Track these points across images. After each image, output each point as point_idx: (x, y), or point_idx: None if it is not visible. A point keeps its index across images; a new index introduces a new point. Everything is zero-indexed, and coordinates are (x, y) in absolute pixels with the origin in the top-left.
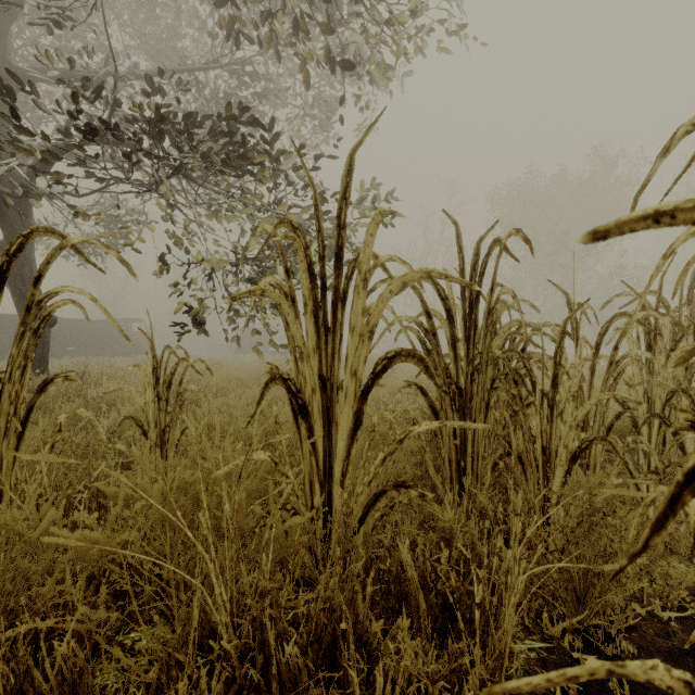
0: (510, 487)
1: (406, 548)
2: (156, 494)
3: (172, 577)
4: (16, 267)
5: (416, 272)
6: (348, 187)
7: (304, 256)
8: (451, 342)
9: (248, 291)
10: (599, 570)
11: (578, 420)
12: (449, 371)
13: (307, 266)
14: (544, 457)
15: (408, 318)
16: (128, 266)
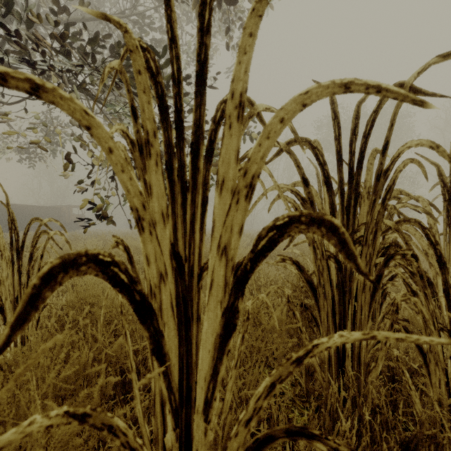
0: (407, 380)
1: None
2: None
3: None
4: None
5: (325, 85)
6: None
7: (145, 67)
8: (330, 212)
9: None
10: None
11: None
12: None
13: (158, 99)
14: None
15: (283, 186)
16: None
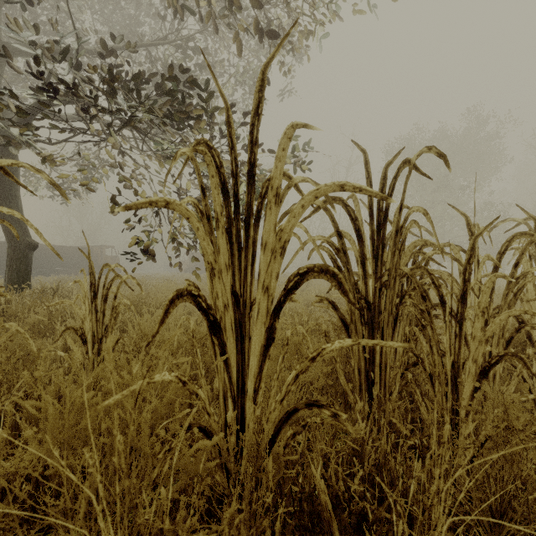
0: (418, 397)
1: (319, 472)
2: (52, 418)
3: (68, 506)
4: (5, 203)
5: (329, 185)
6: (260, 103)
7: (216, 172)
8: (360, 260)
9: (148, 201)
10: (520, 495)
11: (487, 336)
12: (357, 287)
13: (221, 184)
14: (453, 371)
15: (320, 238)
16: (60, 189)
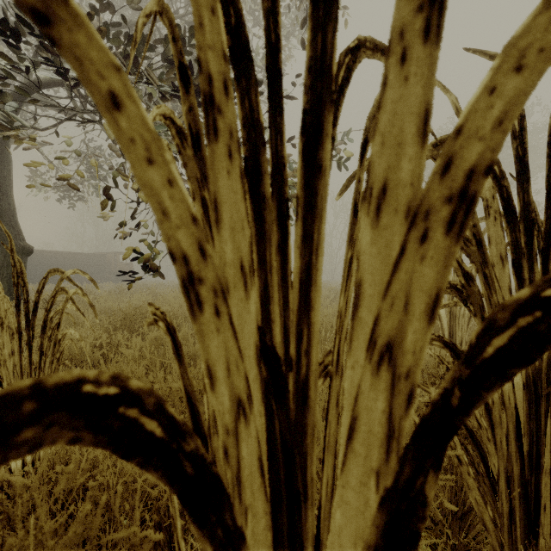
0: None
1: None
2: None
3: None
4: None
5: None
6: None
7: None
8: (512, 260)
9: None
10: None
11: None
12: None
13: (229, 35)
14: None
15: None
16: None
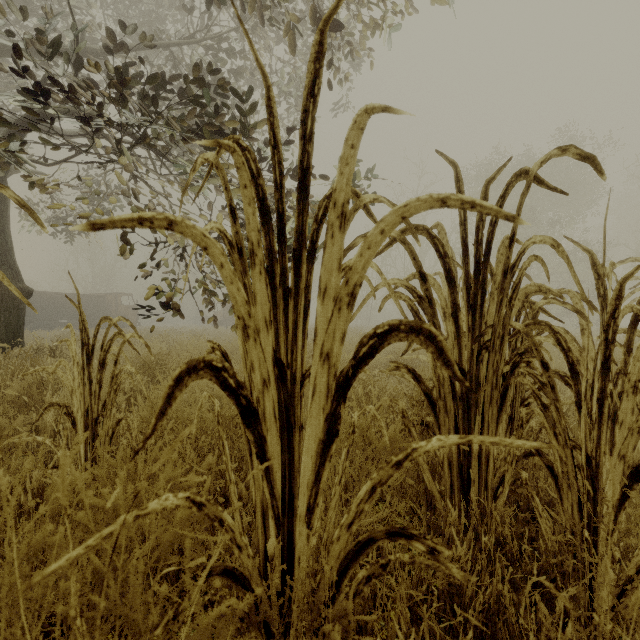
0: (537, 506)
1: None
2: None
3: None
4: None
5: (423, 199)
6: (316, 78)
7: (250, 180)
8: (452, 312)
9: (136, 218)
10: None
11: None
12: None
13: (259, 201)
14: (589, 470)
15: (397, 282)
16: (33, 213)
